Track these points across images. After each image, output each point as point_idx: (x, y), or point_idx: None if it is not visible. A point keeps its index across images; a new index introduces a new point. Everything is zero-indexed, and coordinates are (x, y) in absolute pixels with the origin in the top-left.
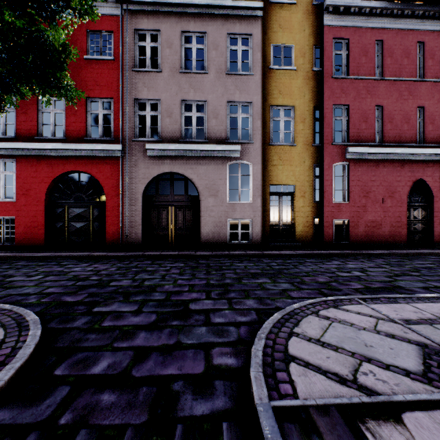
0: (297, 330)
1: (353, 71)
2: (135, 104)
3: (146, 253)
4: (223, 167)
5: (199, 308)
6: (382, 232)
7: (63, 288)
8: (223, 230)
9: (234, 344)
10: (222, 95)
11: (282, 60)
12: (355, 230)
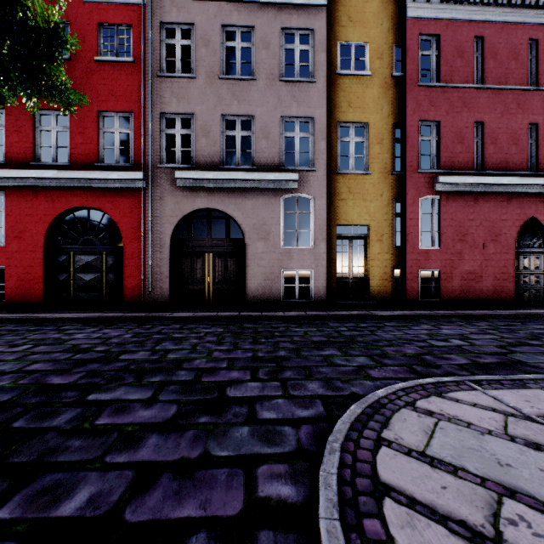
0: (387, 434)
1: (445, 77)
2: (161, 119)
3: (175, 314)
4: (275, 202)
5: (241, 395)
6: (483, 286)
7: (53, 363)
8: (276, 284)
9: (292, 457)
10: (274, 108)
11: (353, 63)
12: (448, 284)
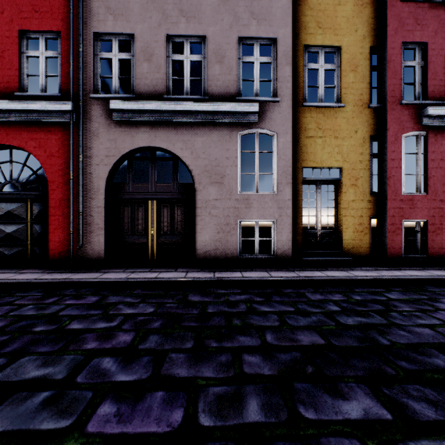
0: None
1: None
2: (95, 41)
3: (104, 276)
4: (231, 139)
5: None
6: None
7: None
8: (232, 237)
9: None
10: (230, 26)
11: None
12: (437, 237)
